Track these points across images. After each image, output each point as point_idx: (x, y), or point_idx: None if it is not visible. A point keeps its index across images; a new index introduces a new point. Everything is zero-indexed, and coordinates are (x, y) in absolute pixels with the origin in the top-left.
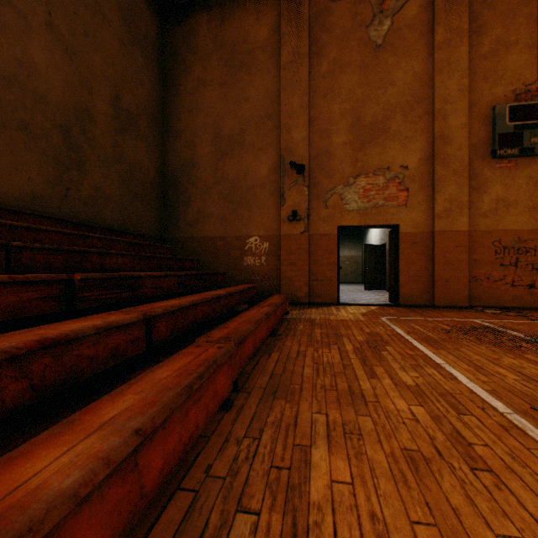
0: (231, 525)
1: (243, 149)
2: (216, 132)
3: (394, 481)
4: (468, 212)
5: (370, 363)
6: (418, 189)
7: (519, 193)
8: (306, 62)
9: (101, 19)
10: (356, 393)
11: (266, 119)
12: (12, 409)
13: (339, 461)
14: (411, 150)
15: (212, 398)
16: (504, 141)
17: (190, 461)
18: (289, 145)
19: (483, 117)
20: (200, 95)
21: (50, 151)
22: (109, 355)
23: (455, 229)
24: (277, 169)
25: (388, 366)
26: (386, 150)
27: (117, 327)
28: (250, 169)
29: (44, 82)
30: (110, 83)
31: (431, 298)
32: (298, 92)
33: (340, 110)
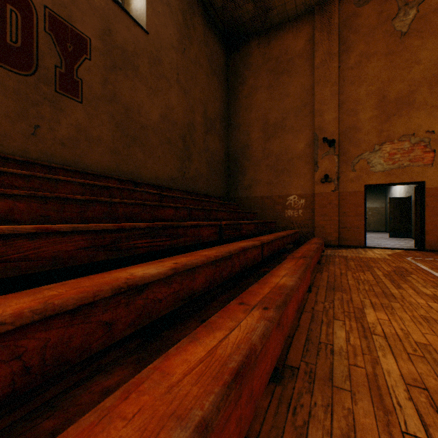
0: (333, 322)
1: (284, 132)
2: (264, 122)
3: (413, 323)
4: None
5: (397, 282)
6: None
7: None
8: (336, 60)
9: (198, 66)
10: (388, 294)
11: (303, 108)
12: (237, 272)
13: (380, 314)
14: (437, 116)
15: (306, 282)
16: None
17: (302, 305)
18: (321, 125)
19: None
20: (252, 97)
21: (177, 152)
22: (253, 259)
23: None
24: (311, 144)
25: (412, 285)
26: (411, 119)
27: (254, 246)
28: (289, 146)
29: (175, 114)
30: (202, 104)
31: None
32: (329, 84)
33: (366, 92)
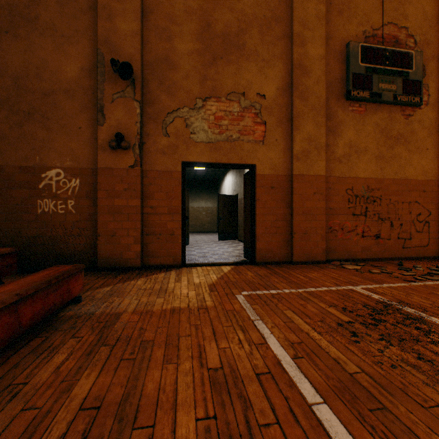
0: None
1: (35, 30)
2: None
3: None
4: (325, 155)
5: None
6: (276, 124)
7: (368, 140)
8: None
9: None
10: None
11: None
12: None
13: None
14: (269, 76)
15: None
16: (357, 82)
17: None
18: (112, 38)
19: (338, 53)
20: None
21: None
22: None
23: (313, 174)
24: (94, 71)
25: None
26: (241, 70)
27: None
28: (47, 63)
29: None
30: None
31: (290, 252)
32: None
33: (186, 7)
